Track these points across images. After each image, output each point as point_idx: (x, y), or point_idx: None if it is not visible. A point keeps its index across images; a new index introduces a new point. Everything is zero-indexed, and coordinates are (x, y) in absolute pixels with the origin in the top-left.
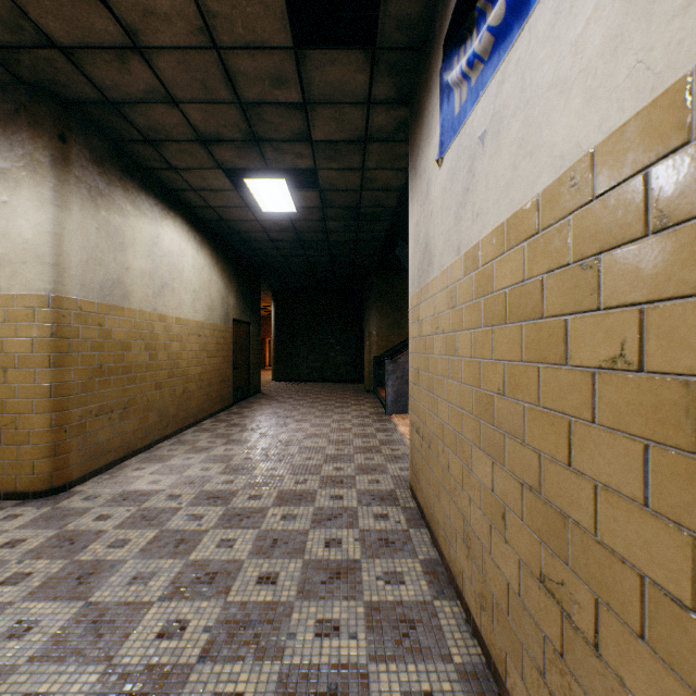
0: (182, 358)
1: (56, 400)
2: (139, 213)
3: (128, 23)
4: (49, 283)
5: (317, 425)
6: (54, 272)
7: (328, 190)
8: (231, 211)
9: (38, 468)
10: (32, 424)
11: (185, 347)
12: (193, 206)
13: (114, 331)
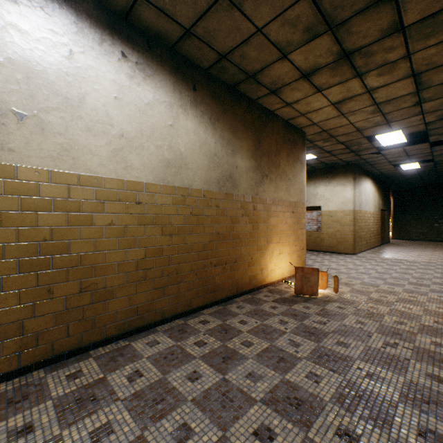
0: (369, 225)
1: (353, 233)
2: (363, 183)
3: (383, 154)
4: (352, 207)
5: (430, 253)
6: (353, 204)
7: (438, 161)
8: (387, 171)
9: (350, 248)
10: (349, 238)
11: (369, 221)
12: (372, 172)
13: (360, 217)
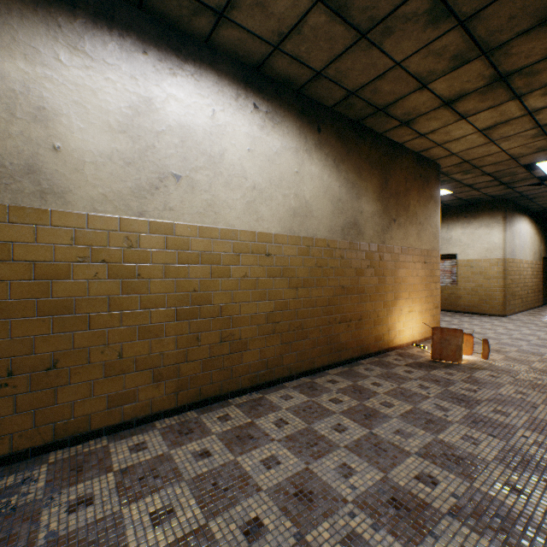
0: (525, 278)
1: (503, 289)
2: (516, 223)
3: None
4: (501, 254)
5: None
6: (503, 251)
7: None
8: None
9: (498, 308)
10: (496, 295)
11: (526, 273)
12: (530, 209)
13: (512, 267)
